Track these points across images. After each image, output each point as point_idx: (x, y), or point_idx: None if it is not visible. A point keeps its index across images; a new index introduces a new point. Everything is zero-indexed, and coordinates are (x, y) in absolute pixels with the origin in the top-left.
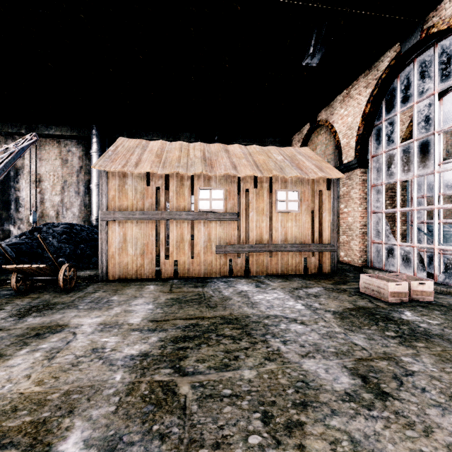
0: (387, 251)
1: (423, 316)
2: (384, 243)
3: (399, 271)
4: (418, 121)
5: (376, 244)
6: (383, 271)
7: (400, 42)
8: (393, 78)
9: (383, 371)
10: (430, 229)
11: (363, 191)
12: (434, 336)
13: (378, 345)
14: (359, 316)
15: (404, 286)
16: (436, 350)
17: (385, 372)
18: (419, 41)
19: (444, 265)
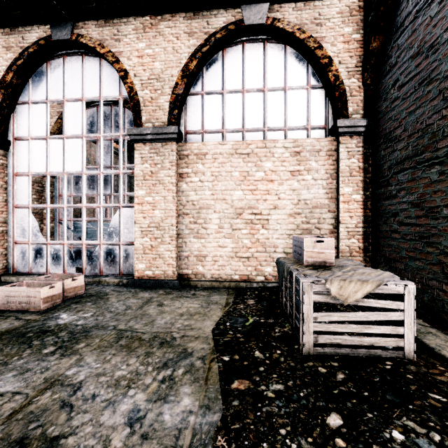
0: (35, 252)
1: (79, 313)
2: (32, 242)
3: (49, 271)
4: (68, 119)
5: (21, 245)
6: (31, 275)
7: (51, 27)
8: (43, 61)
9: (48, 409)
10: (76, 227)
11: (2, 179)
12: (92, 329)
13: (36, 375)
14: (2, 347)
15: (58, 287)
16: (96, 343)
17: (51, 407)
18: (70, 41)
19: (88, 258)
